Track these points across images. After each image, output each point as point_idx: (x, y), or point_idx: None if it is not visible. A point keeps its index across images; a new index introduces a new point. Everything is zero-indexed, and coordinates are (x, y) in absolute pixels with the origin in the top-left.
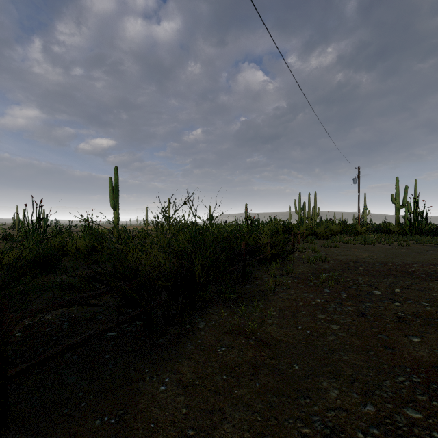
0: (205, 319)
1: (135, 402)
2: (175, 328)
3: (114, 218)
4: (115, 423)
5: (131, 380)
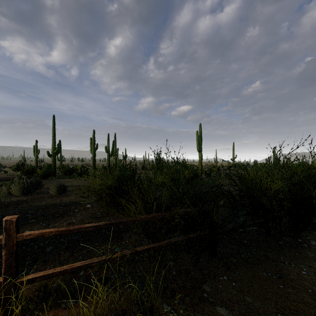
0: (314, 238)
1: (285, 273)
2: (289, 238)
3: (199, 157)
4: (277, 279)
5: (272, 260)
